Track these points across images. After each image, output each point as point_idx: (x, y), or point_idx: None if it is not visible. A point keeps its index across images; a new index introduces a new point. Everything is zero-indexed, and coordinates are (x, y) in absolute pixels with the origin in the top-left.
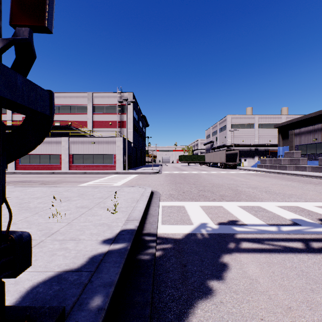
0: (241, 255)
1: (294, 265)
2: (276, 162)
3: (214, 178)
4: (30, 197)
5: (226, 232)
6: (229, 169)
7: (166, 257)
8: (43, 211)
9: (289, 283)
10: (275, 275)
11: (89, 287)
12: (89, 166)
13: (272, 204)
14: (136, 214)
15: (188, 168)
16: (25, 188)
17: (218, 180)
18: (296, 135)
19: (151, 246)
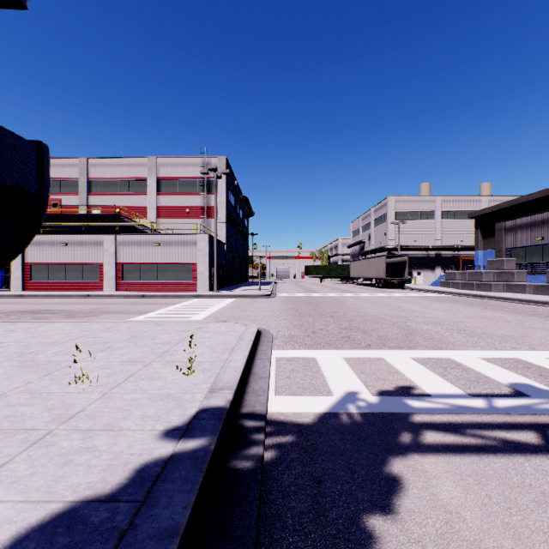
0: (425, 458)
1: (526, 480)
2: (473, 277)
3: (367, 306)
4: (41, 342)
5: (394, 411)
6: (392, 290)
7: (284, 463)
8: (60, 369)
9: (522, 521)
10: (493, 503)
11: (128, 539)
12: (150, 284)
13: (473, 354)
14: (229, 376)
15: (321, 288)
16: (35, 326)
17: (374, 309)
18: (508, 230)
19: (255, 440)
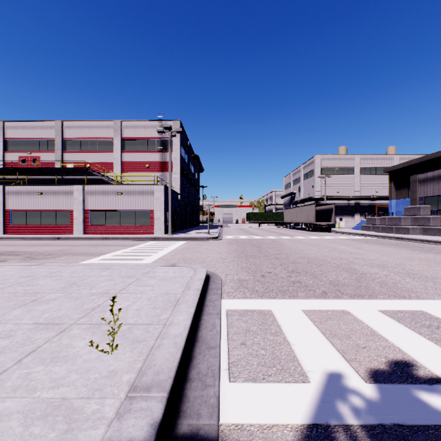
0: None
1: None
2: (392, 222)
3: (305, 248)
4: None
5: (414, 421)
6: (321, 233)
7: None
8: None
9: None
10: None
11: None
12: (114, 228)
13: None
14: (164, 356)
15: (260, 231)
16: None
17: (313, 251)
18: (421, 182)
19: None
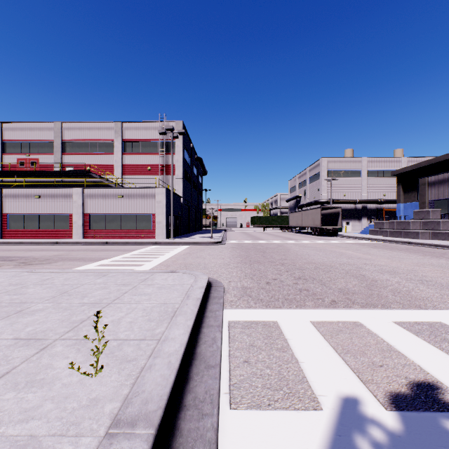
0: None
1: None
2: (401, 226)
3: (312, 253)
4: None
5: None
6: (327, 237)
7: None
8: None
9: None
10: None
11: None
12: (114, 232)
13: None
14: (155, 380)
15: (265, 236)
16: None
17: (320, 256)
18: (431, 184)
19: None
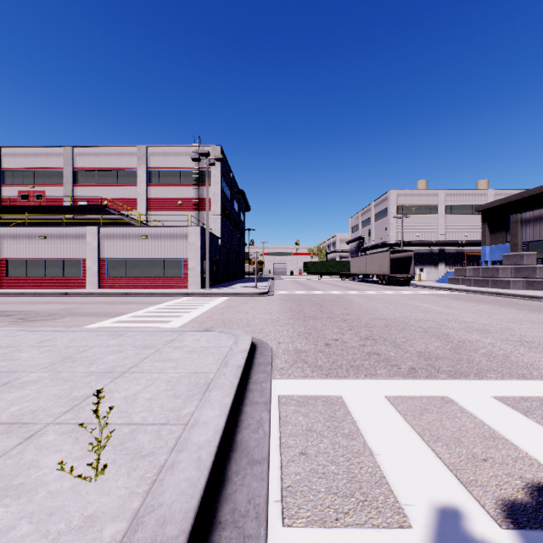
0: None
1: None
2: (487, 273)
3: (380, 306)
4: None
5: None
6: (397, 287)
7: None
8: None
9: None
10: None
11: None
12: (137, 281)
13: None
14: (179, 486)
15: (321, 285)
16: None
17: (390, 310)
18: (524, 222)
19: None
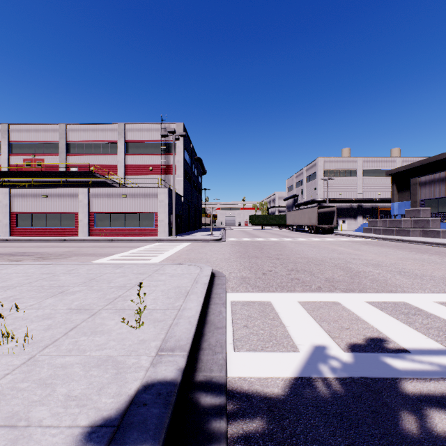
0: None
1: None
2: (393, 224)
3: (306, 249)
4: None
5: (377, 375)
6: (323, 235)
7: None
8: None
9: None
10: None
11: None
12: (118, 230)
13: (426, 297)
14: (182, 330)
15: (263, 234)
16: (1, 268)
17: (313, 252)
18: (422, 184)
19: (214, 433)
